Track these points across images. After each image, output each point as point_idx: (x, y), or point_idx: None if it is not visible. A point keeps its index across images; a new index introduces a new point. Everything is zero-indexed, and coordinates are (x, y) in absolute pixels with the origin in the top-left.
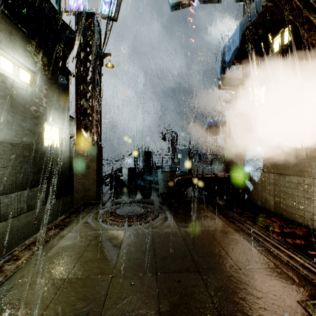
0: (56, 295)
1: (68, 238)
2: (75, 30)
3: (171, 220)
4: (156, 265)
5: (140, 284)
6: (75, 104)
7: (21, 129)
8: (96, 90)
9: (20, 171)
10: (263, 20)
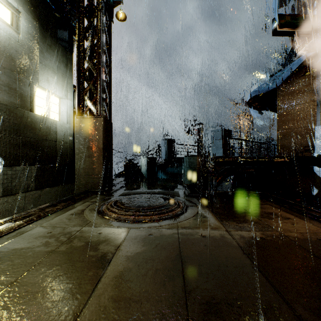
0: None
1: (28, 237)
2: None
3: (209, 217)
4: None
5: None
6: (77, 64)
7: None
8: (103, 45)
9: None
10: None
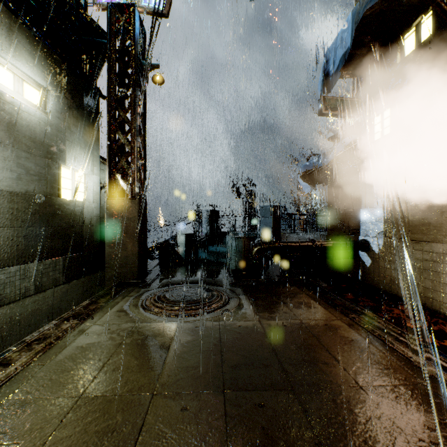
0: (61, 423)
1: (91, 334)
2: (107, 30)
3: (248, 308)
4: (224, 377)
5: (198, 408)
6: (107, 138)
7: (26, 172)
8: (138, 117)
9: (24, 234)
10: (389, 6)
